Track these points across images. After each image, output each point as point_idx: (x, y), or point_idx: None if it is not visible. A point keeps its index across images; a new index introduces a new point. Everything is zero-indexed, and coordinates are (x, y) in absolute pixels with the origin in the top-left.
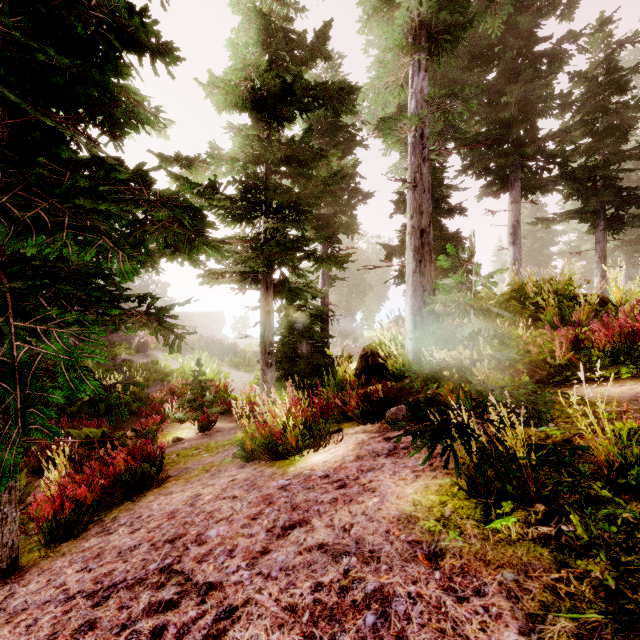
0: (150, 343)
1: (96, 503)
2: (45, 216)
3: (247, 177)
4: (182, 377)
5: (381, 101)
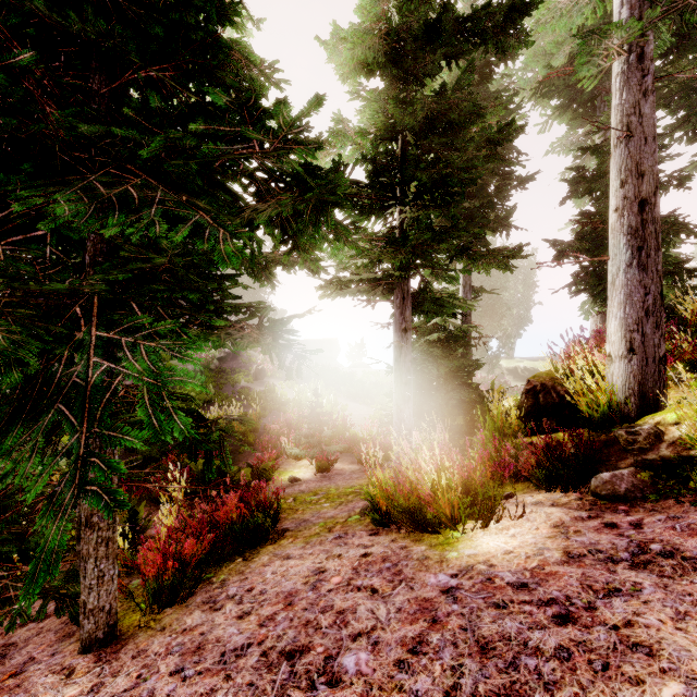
0: (267, 370)
1: (203, 562)
2: (134, 193)
3: (379, 153)
4: (298, 407)
5: (563, 29)
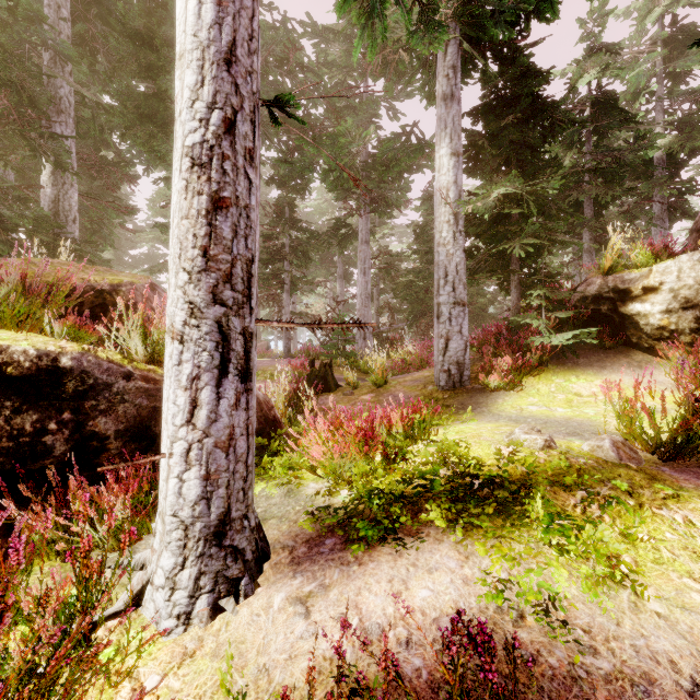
0: None
1: None
2: None
3: None
4: None
5: None
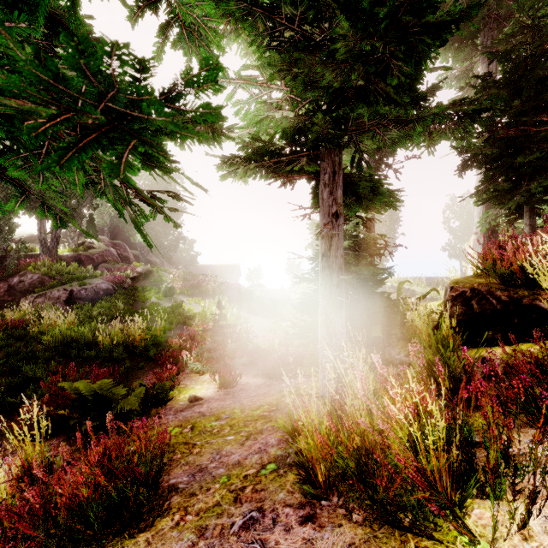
0: (176, 288)
1: None
2: None
3: None
4: (203, 321)
5: None
